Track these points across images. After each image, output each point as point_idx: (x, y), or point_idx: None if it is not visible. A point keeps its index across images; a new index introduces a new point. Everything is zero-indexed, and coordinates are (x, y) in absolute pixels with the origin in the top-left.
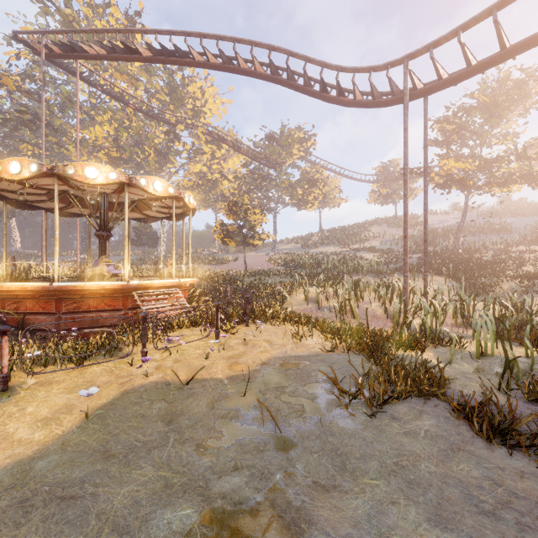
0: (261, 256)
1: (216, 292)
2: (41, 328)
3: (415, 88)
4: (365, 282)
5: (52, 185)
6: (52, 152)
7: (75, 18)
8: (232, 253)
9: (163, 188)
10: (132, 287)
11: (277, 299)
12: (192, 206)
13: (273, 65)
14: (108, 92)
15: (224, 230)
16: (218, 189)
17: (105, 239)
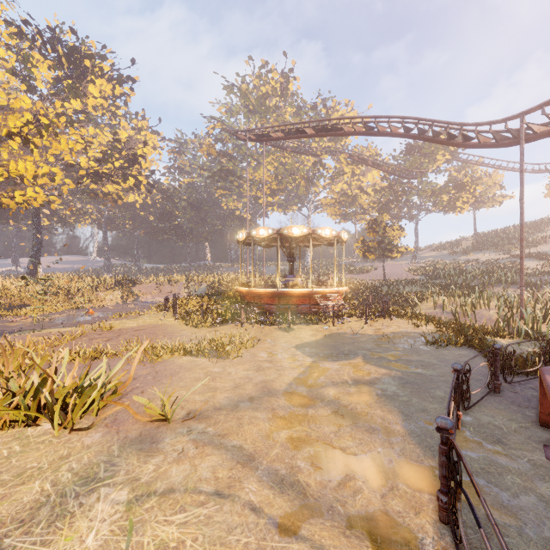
0: (400, 265)
1: (359, 298)
2: (271, 312)
3: (535, 133)
4: (490, 293)
5: (273, 237)
6: (234, 192)
7: (249, 91)
8: (371, 262)
9: (329, 232)
10: (314, 292)
11: (410, 305)
12: (345, 239)
13: (406, 127)
14: (274, 145)
15: (365, 246)
16: (358, 204)
17: (292, 263)
